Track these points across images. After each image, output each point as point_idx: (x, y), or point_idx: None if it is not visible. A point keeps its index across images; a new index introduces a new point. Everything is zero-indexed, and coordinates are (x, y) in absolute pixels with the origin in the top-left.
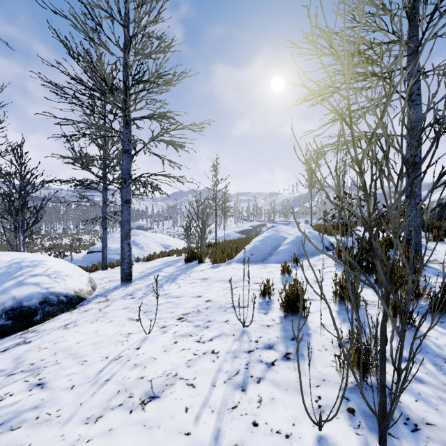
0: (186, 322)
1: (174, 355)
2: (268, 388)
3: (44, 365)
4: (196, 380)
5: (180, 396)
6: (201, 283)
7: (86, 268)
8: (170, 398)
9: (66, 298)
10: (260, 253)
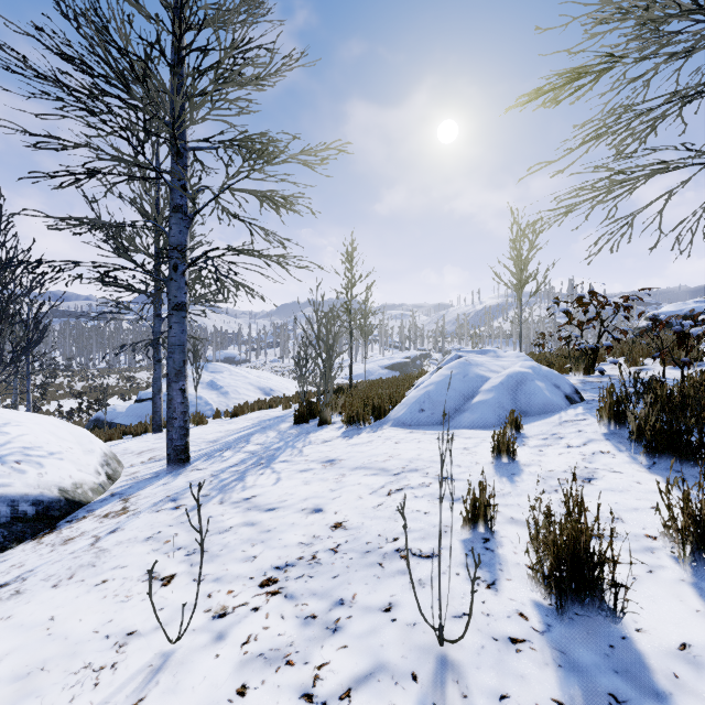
0: (281, 598)
1: None
2: None
3: None
4: None
5: None
6: (322, 473)
7: (129, 429)
8: None
9: (35, 507)
10: (437, 407)
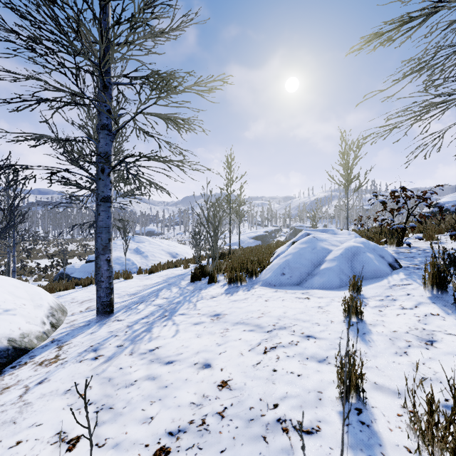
0: None
1: None
2: None
3: None
4: None
5: None
6: (210, 327)
7: (80, 281)
8: None
9: None
10: (294, 272)
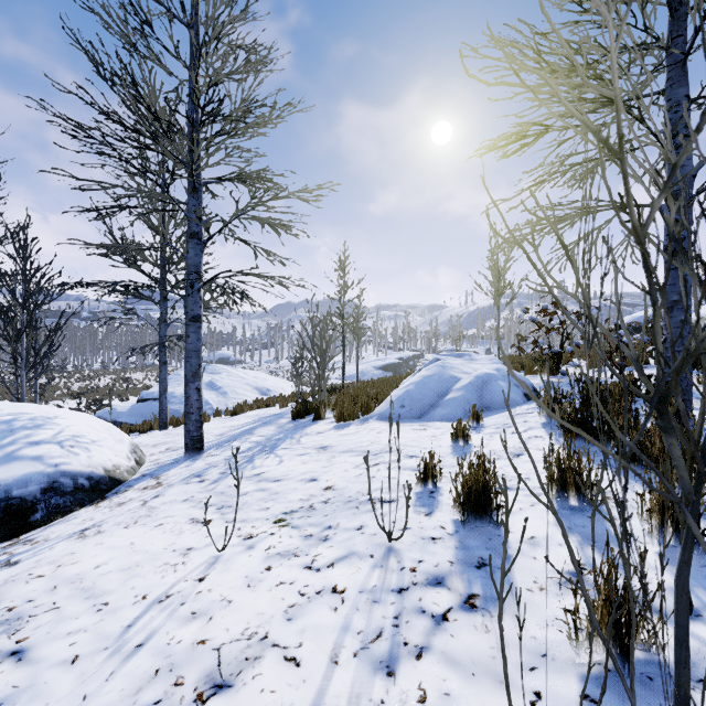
0: (289, 528)
1: (264, 595)
2: (438, 670)
3: (32, 612)
4: (303, 648)
5: (271, 686)
6: (317, 456)
7: (134, 427)
8: (251, 690)
9: (89, 481)
10: (415, 404)
